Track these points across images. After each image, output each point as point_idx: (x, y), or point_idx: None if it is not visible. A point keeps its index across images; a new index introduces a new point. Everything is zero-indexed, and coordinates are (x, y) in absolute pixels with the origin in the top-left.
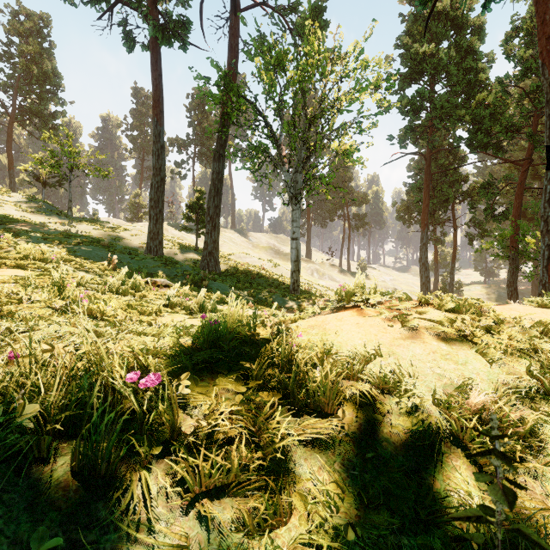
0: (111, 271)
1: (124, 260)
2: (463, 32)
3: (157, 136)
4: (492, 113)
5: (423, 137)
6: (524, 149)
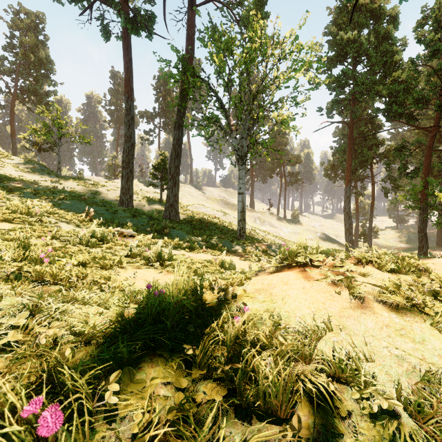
0: (88, 221)
1: (100, 212)
2: (380, 21)
3: (128, 109)
4: (405, 88)
5: (347, 108)
6: (431, 117)
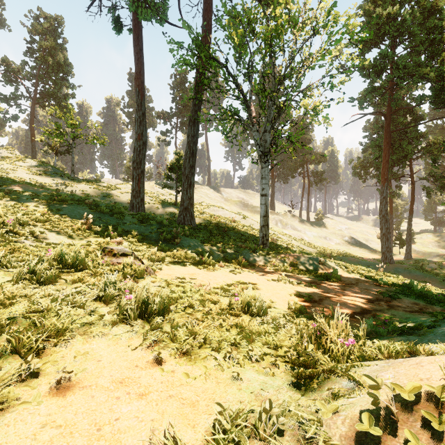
0: (84, 230)
1: (103, 218)
2: None
3: (139, 104)
4: None
5: (384, 97)
6: None
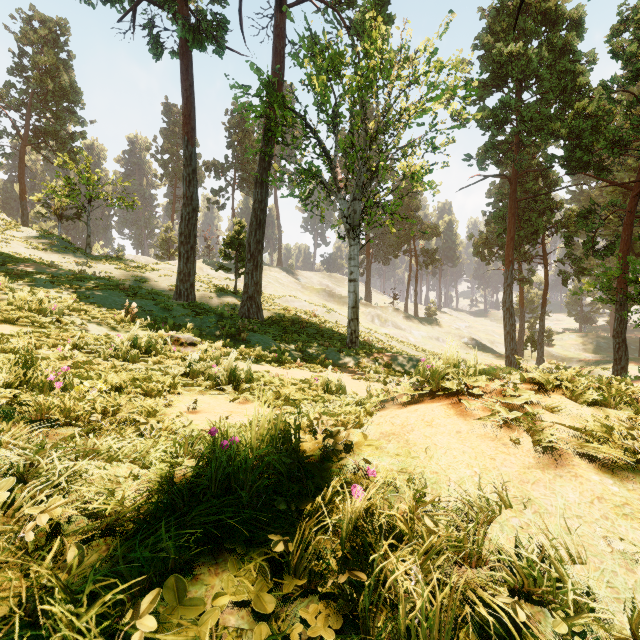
0: (129, 322)
1: (146, 308)
2: (557, 27)
3: (188, 158)
4: (594, 126)
5: (507, 155)
6: (631, 169)
